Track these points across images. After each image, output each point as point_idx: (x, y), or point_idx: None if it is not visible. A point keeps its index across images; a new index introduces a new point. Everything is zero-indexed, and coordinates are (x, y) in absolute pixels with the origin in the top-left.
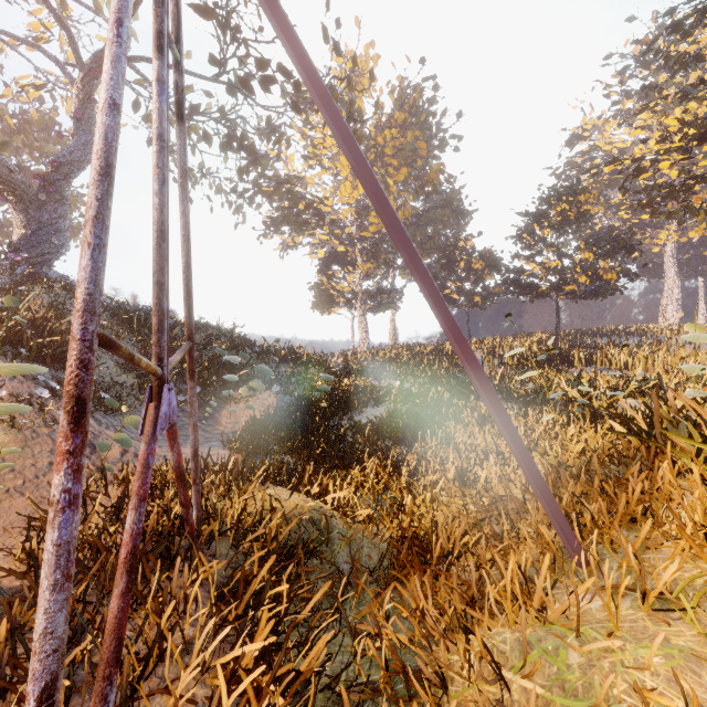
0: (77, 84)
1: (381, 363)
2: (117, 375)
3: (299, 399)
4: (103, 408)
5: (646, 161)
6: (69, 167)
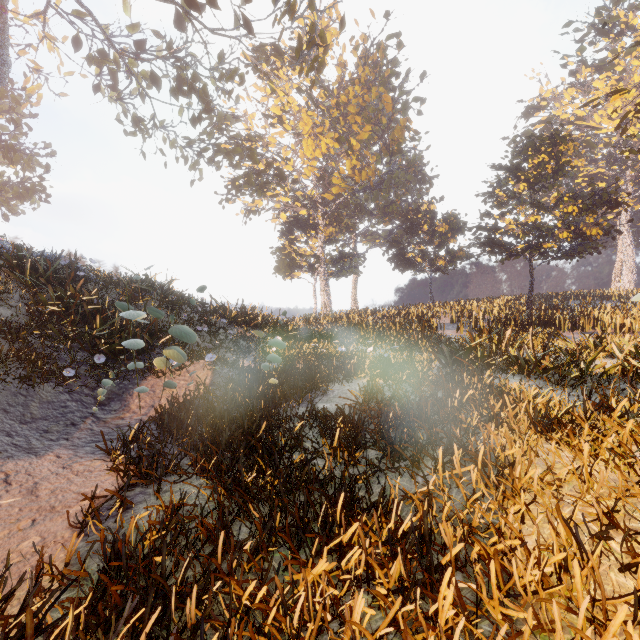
0: None
1: (346, 327)
2: None
3: (241, 372)
4: None
5: None
6: None
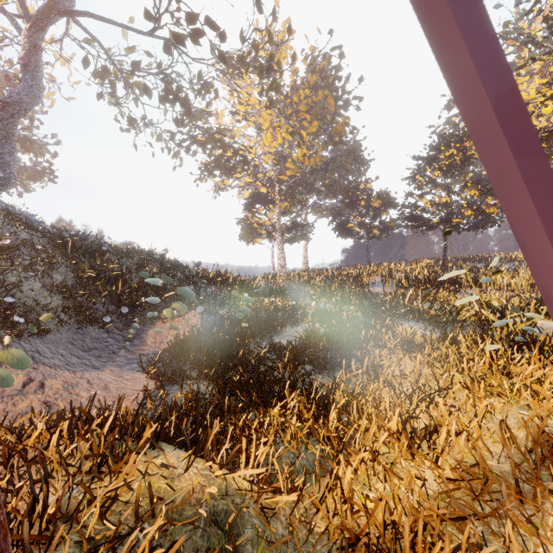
0: (25, 34)
1: (297, 285)
2: (41, 297)
3: (222, 319)
4: (16, 332)
5: (531, 107)
6: (15, 107)
